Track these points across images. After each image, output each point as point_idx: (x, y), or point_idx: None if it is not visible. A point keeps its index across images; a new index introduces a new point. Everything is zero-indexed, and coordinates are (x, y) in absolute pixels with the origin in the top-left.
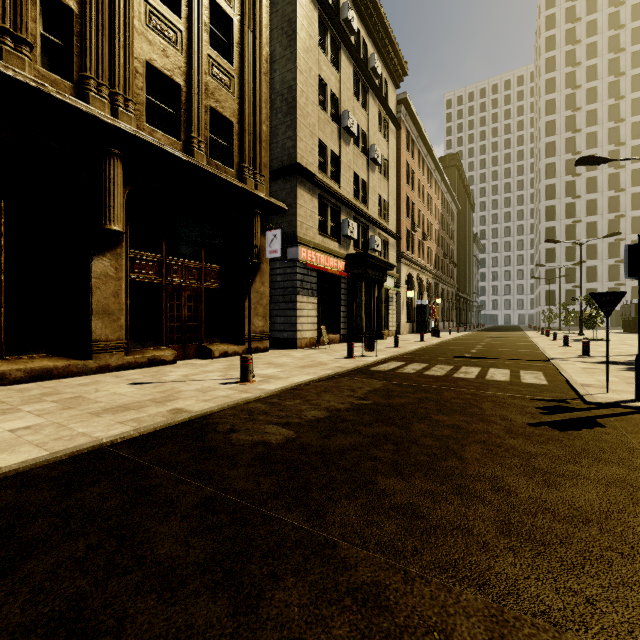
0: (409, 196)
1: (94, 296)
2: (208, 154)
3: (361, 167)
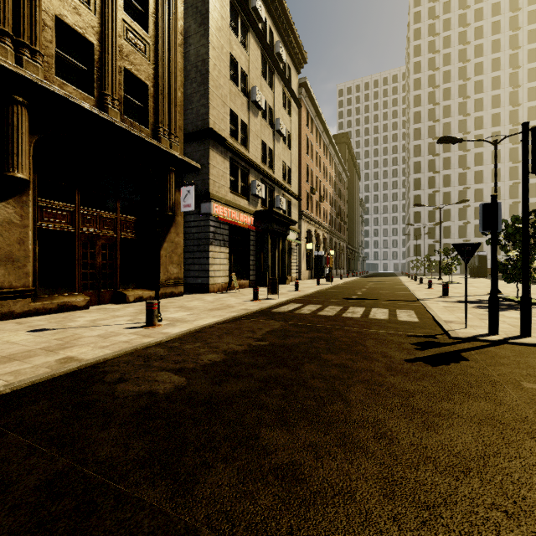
0: (308, 164)
1: None
2: (123, 112)
3: (268, 137)
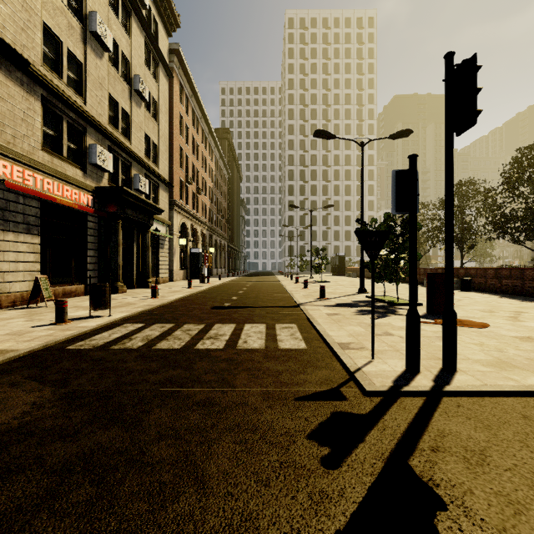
0: (183, 148)
1: None
2: None
3: (121, 93)
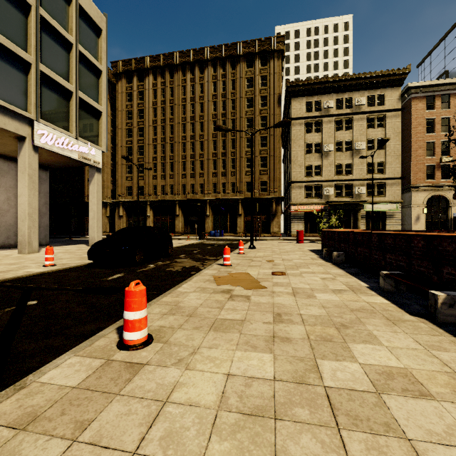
0: (433, 140)
1: (237, 224)
2: (259, 192)
3: (344, 158)
